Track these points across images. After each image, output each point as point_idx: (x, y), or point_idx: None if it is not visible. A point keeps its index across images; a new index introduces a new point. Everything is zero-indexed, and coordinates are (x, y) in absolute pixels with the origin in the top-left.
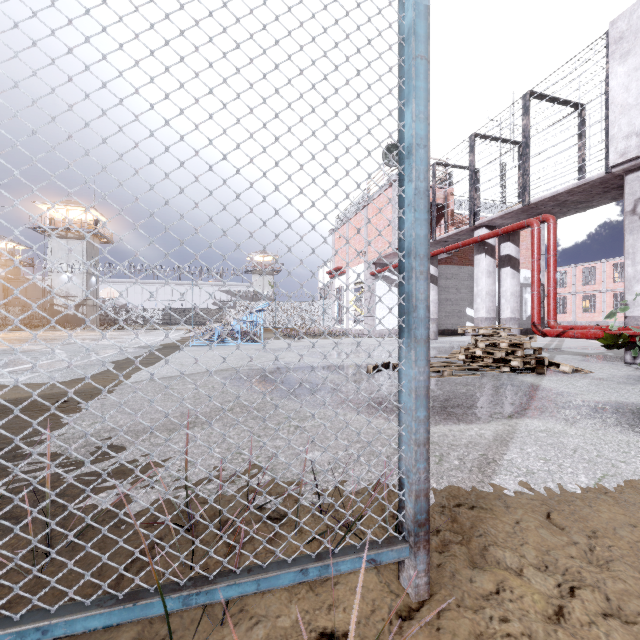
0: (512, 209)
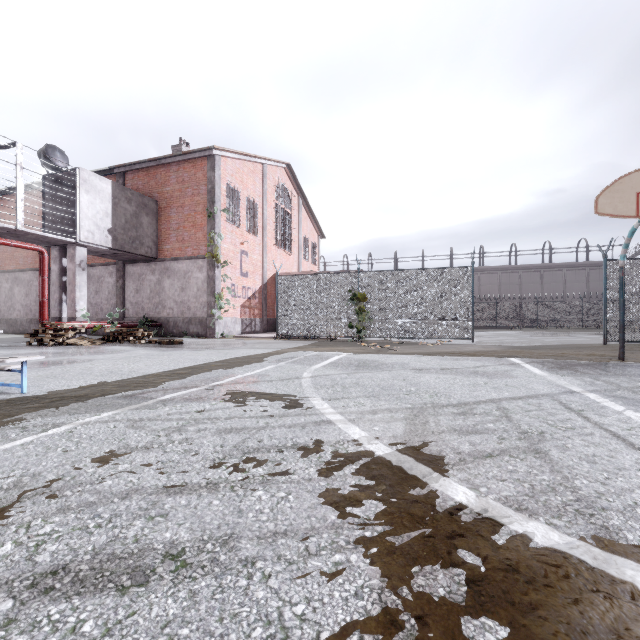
0: (4, 225)
